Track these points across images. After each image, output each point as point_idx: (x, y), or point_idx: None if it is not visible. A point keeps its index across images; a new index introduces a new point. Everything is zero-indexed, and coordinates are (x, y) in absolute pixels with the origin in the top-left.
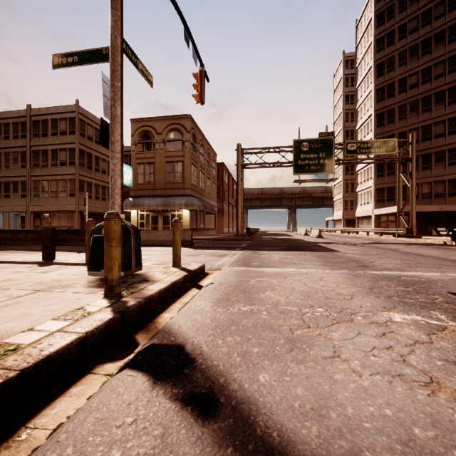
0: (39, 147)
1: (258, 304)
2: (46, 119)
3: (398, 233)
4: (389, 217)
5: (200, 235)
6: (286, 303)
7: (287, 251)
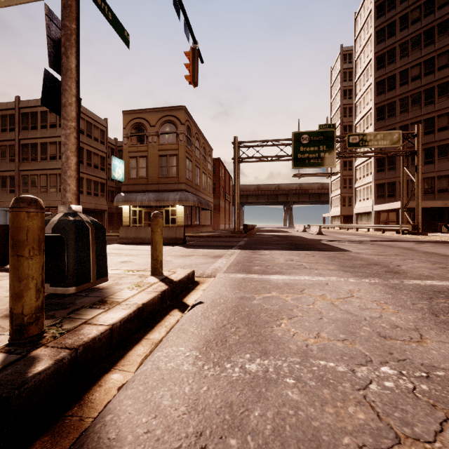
0: (28, 140)
1: (274, 354)
2: (35, 111)
3: (403, 230)
4: (389, 213)
5: (195, 232)
6: (320, 350)
7: (291, 250)
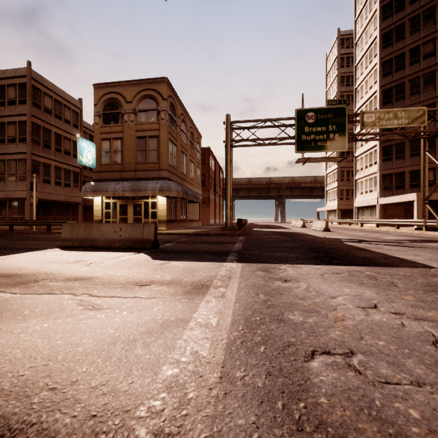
0: None
1: None
2: None
3: (428, 225)
4: (396, 207)
5: (181, 228)
6: None
7: (327, 264)
